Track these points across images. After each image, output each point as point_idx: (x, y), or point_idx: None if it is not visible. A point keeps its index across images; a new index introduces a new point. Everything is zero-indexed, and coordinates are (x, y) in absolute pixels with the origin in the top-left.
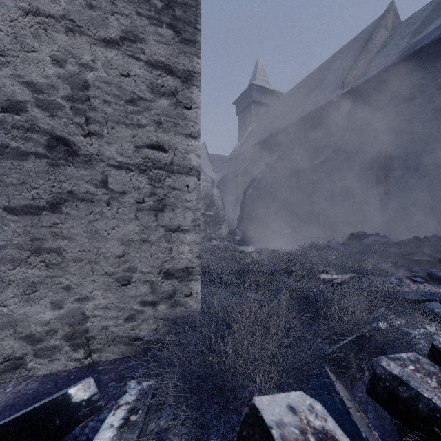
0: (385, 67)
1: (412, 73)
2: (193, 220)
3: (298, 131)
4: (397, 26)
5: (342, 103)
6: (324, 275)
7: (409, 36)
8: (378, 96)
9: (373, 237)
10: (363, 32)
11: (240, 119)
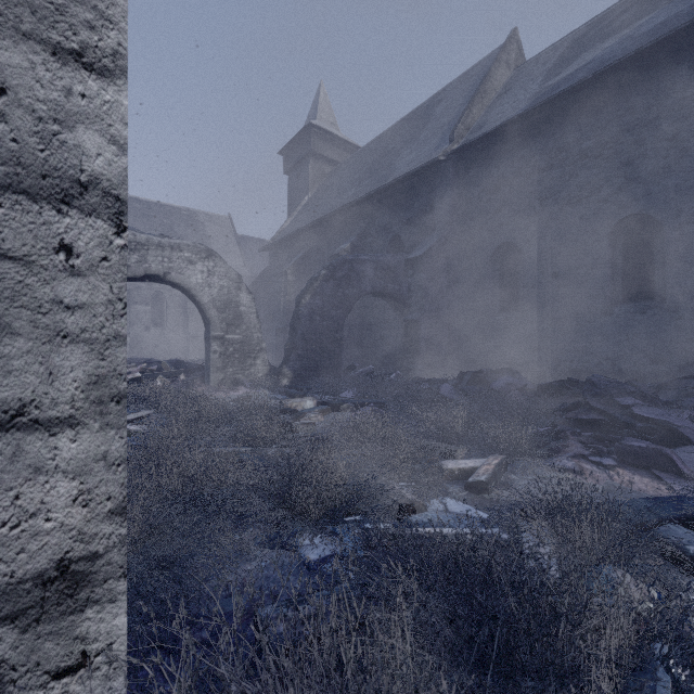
0: (514, 116)
1: (549, 130)
2: (96, 378)
3: (384, 205)
4: (522, 65)
5: (452, 166)
6: (450, 462)
7: (542, 78)
8: (503, 161)
9: (506, 378)
10: (477, 67)
11: (290, 180)
